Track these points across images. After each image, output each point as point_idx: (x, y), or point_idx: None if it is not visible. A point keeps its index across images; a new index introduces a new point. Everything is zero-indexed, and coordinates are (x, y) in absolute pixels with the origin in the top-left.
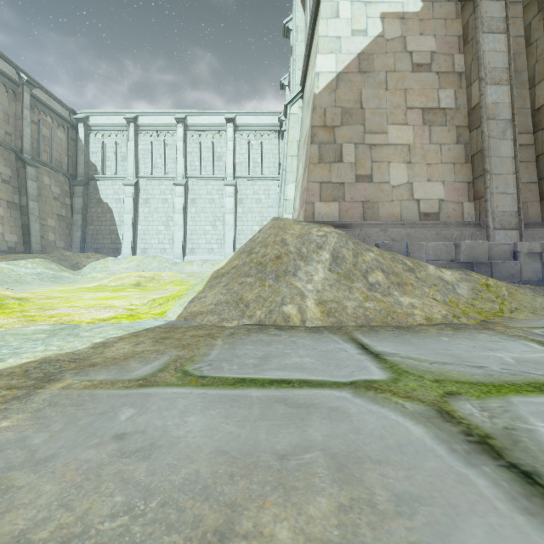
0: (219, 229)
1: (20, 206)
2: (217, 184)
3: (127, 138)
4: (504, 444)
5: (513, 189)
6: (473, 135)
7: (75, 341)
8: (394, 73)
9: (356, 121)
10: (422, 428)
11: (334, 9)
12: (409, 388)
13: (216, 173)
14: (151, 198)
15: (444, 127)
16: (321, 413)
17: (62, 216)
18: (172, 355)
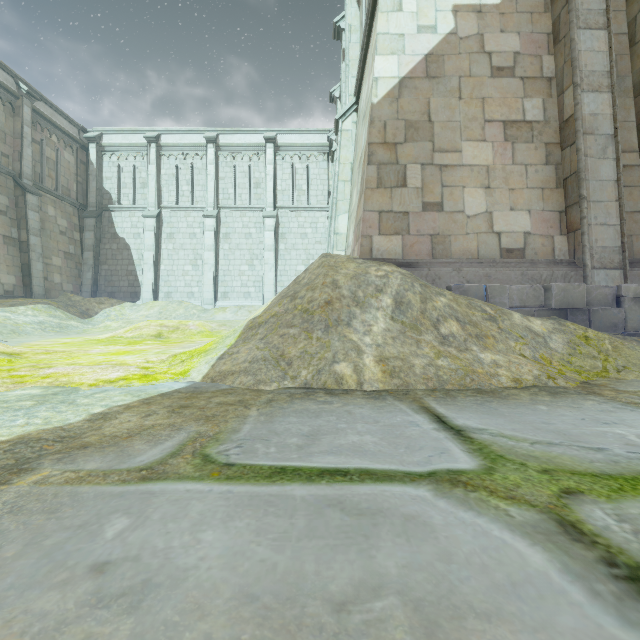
0: (257, 270)
1: (19, 242)
2: (254, 216)
3: (148, 160)
4: None
5: (616, 219)
6: (565, 154)
7: (68, 411)
8: (470, 78)
9: (423, 137)
10: (542, 553)
11: (396, 1)
12: (510, 484)
13: (253, 203)
14: (176, 232)
15: (530, 144)
16: (393, 525)
17: (70, 253)
18: (191, 432)
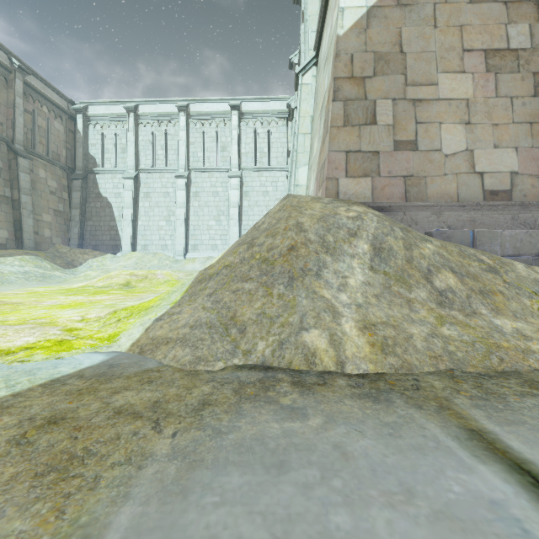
0: (223, 224)
1: (12, 200)
2: (221, 176)
3: (127, 128)
4: None
5: None
6: None
7: None
8: (446, 5)
9: (394, 70)
10: None
11: None
12: None
13: (220, 165)
14: (152, 192)
15: (515, 74)
16: None
17: (59, 211)
18: None
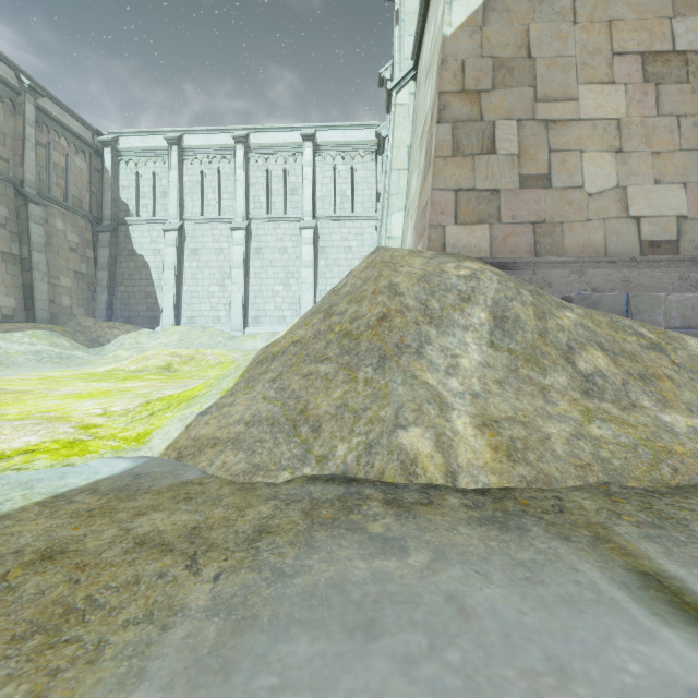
0: (293, 290)
1: (21, 259)
2: (290, 228)
3: (169, 166)
4: None
5: None
6: None
7: None
8: None
9: (520, 81)
10: None
11: None
12: None
13: (289, 212)
14: (201, 248)
15: (684, 84)
16: None
17: (82, 273)
18: None
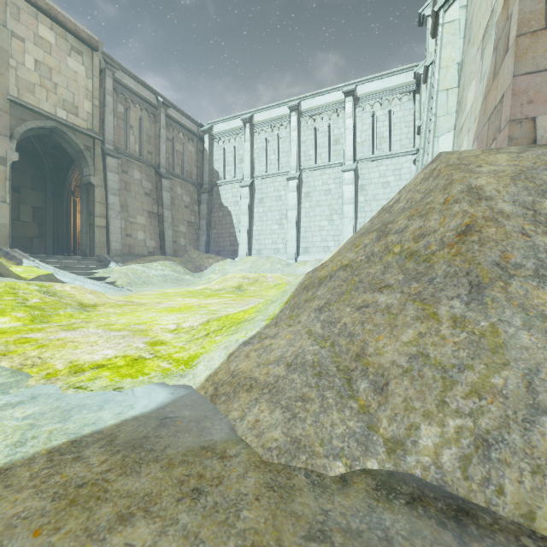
0: (336, 224)
1: (158, 216)
2: (333, 172)
3: (244, 139)
4: None
5: None
6: None
7: None
8: None
9: None
10: None
11: None
12: None
13: (332, 160)
14: (265, 197)
15: None
16: None
17: (191, 222)
18: None
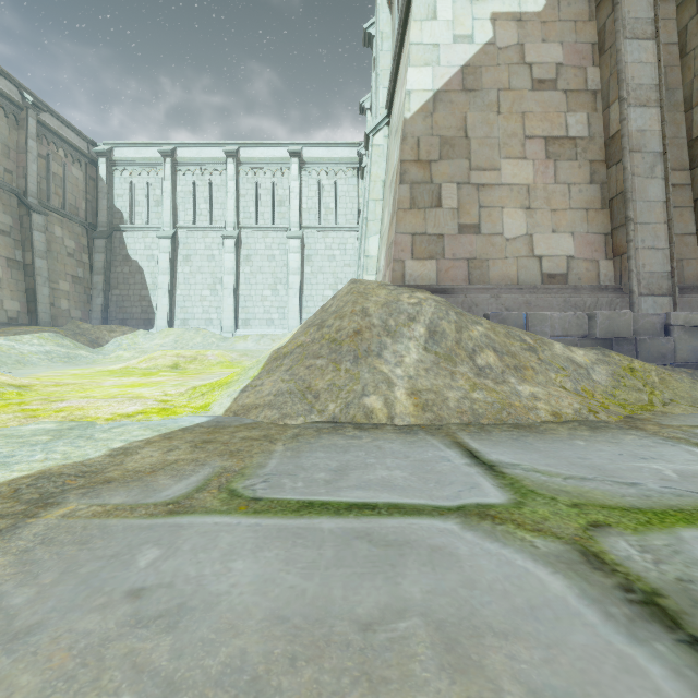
0: (281, 295)
1: (24, 265)
2: (278, 237)
3: (163, 176)
4: (680, 605)
5: (665, 242)
6: (611, 172)
7: (86, 446)
8: (509, 92)
9: (459, 155)
10: (563, 580)
11: (430, 8)
12: (538, 517)
13: (277, 222)
14: (193, 254)
15: (573, 161)
16: (419, 556)
17: (78, 277)
18: (216, 467)
